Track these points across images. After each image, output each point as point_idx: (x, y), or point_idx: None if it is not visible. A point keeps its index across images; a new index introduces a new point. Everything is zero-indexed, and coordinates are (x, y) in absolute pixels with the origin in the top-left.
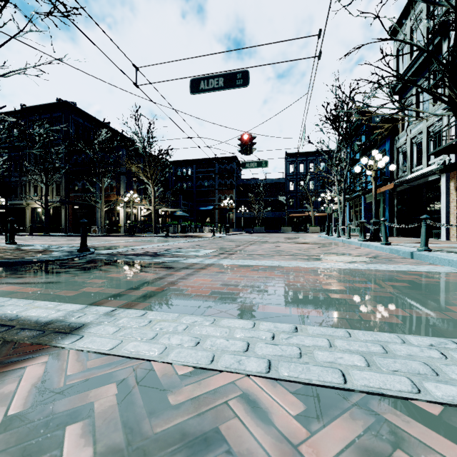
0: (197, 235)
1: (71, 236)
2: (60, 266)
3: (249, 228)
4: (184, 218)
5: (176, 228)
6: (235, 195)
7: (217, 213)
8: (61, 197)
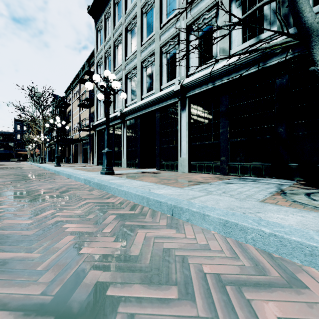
0: None
1: None
2: None
3: None
4: None
5: None
6: None
7: None
8: None
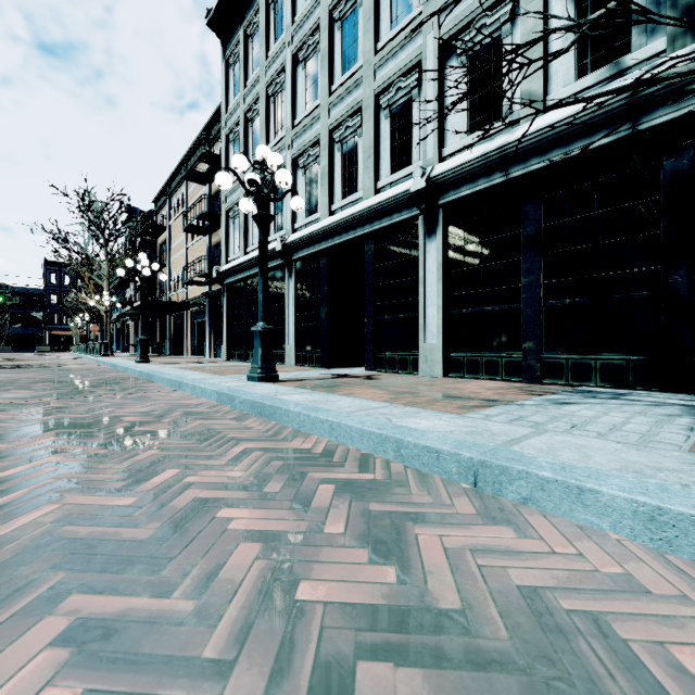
0: None
1: None
2: None
3: None
4: None
5: None
6: None
7: None
8: None
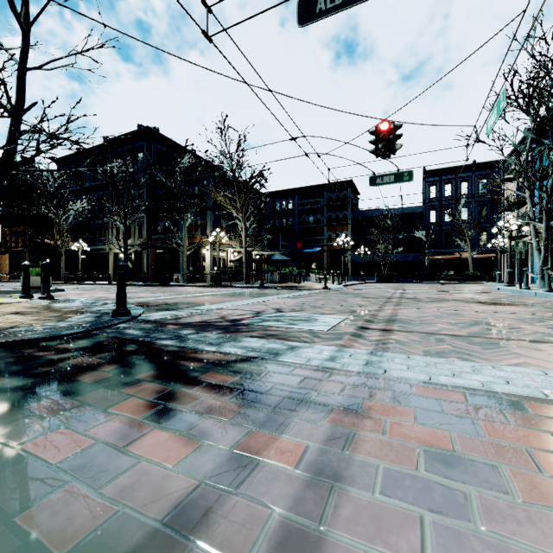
0: (301, 285)
1: (149, 286)
2: (13, 363)
3: (370, 275)
4: (284, 263)
5: (274, 276)
6: (351, 232)
7: (326, 257)
8: (143, 240)
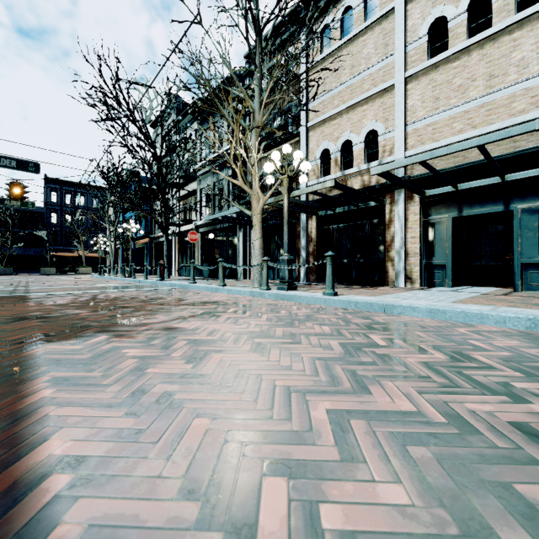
0: None
1: None
2: None
3: None
4: None
5: None
6: None
7: None
8: None
